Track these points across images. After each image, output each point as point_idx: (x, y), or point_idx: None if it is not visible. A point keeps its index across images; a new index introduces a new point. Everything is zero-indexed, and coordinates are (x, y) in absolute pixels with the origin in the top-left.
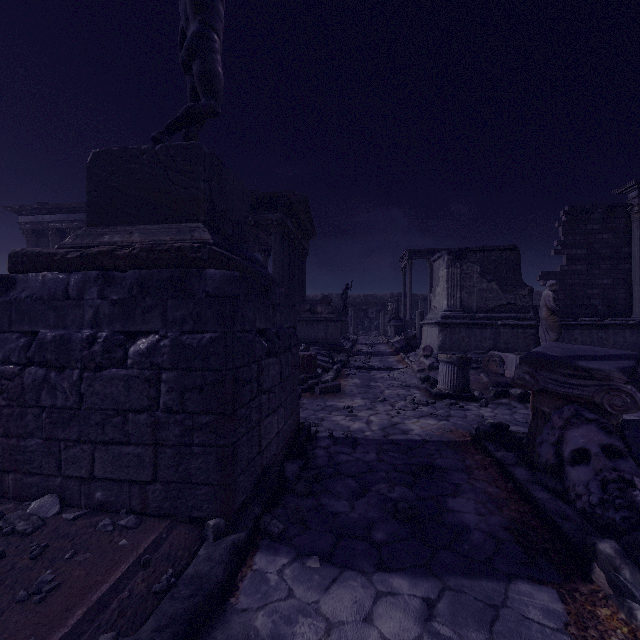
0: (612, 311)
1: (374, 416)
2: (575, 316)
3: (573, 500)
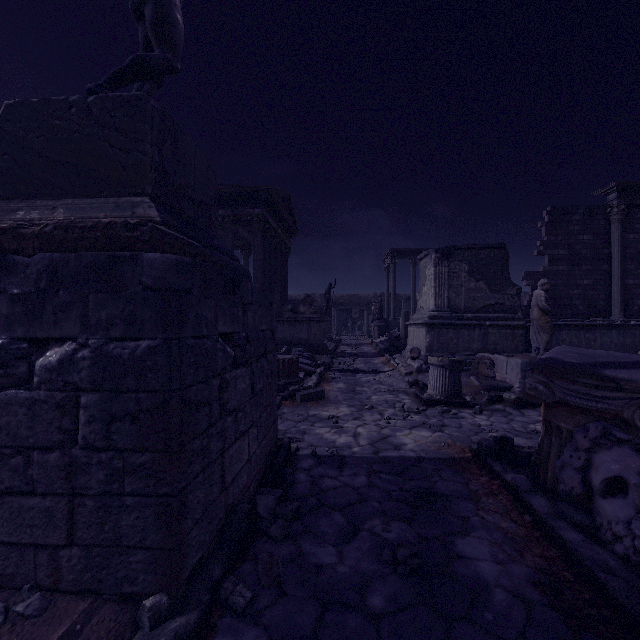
0: (592, 311)
1: (362, 427)
2: (557, 316)
3: (609, 541)
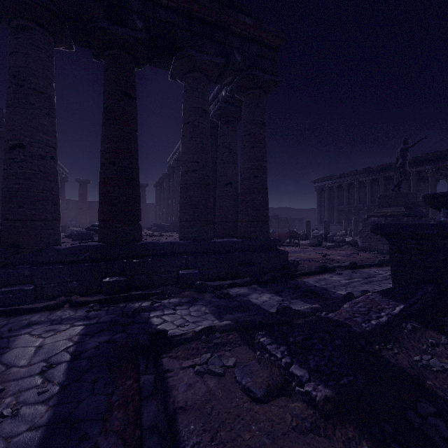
0: None
1: None
2: None
3: None
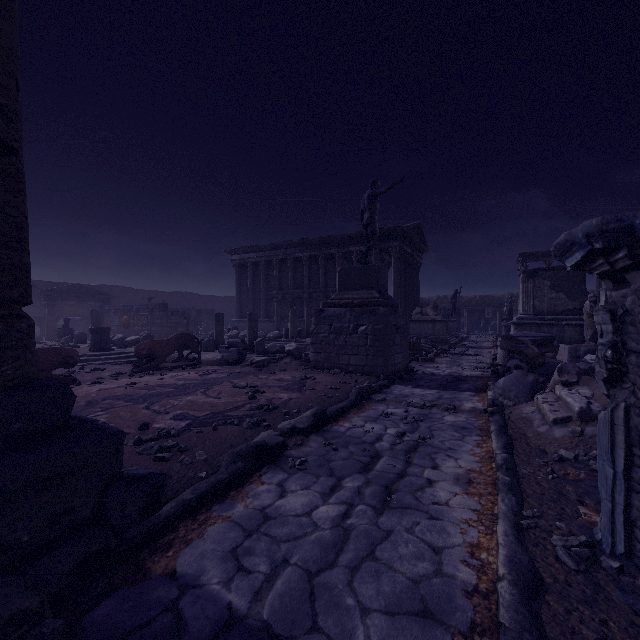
0: None
1: (448, 370)
2: None
3: None
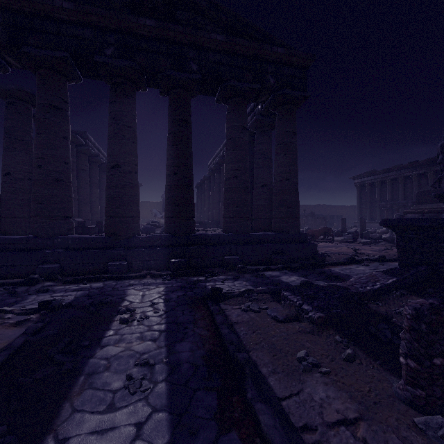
0: None
1: None
2: None
3: None
